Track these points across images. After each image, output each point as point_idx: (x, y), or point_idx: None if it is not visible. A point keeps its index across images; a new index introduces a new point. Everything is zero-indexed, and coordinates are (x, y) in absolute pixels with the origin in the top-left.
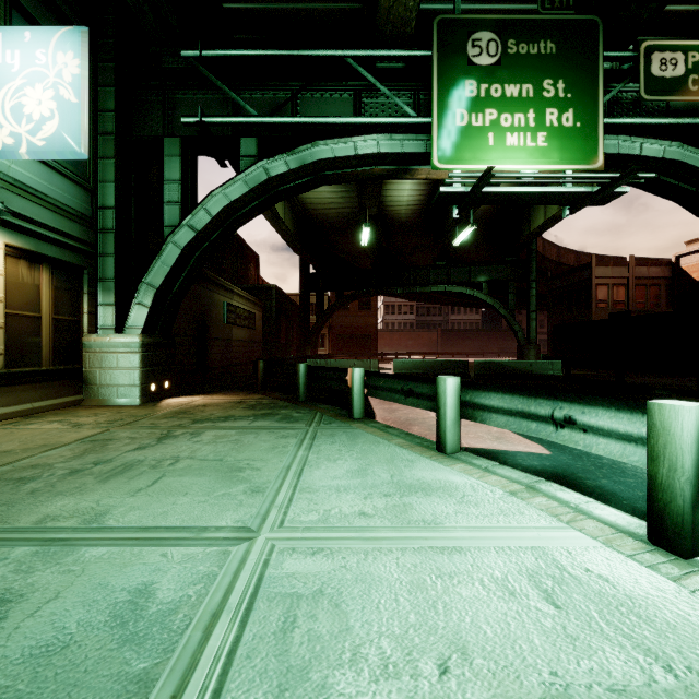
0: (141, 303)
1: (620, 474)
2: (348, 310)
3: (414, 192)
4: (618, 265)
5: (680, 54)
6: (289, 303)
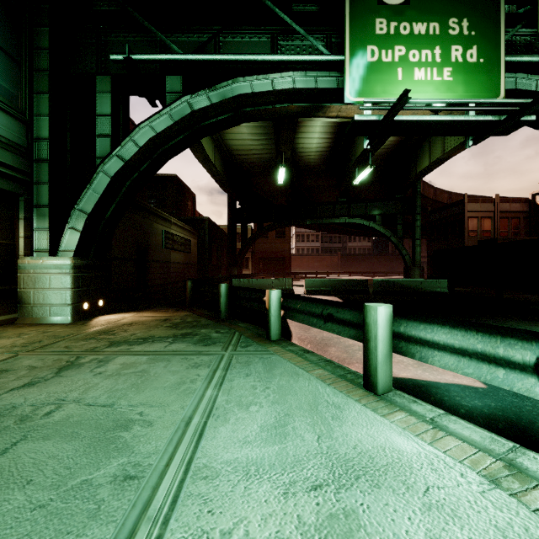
0: (73, 227)
1: None
2: (268, 238)
3: (321, 140)
4: (486, 202)
5: None
6: (220, 232)
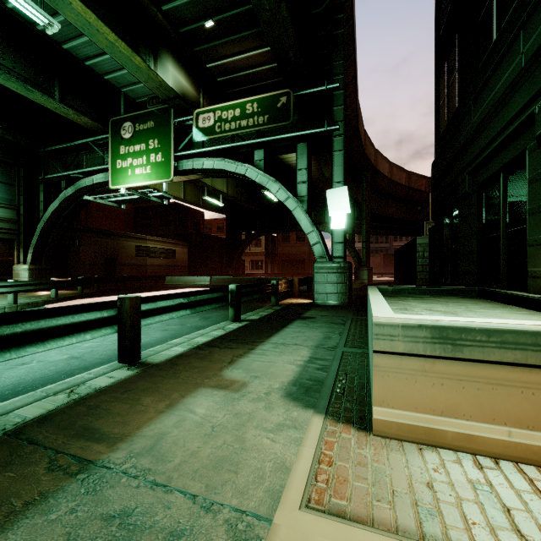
0: (31, 252)
1: None
2: (289, 242)
3: None
4: None
5: (212, 113)
6: (221, 241)
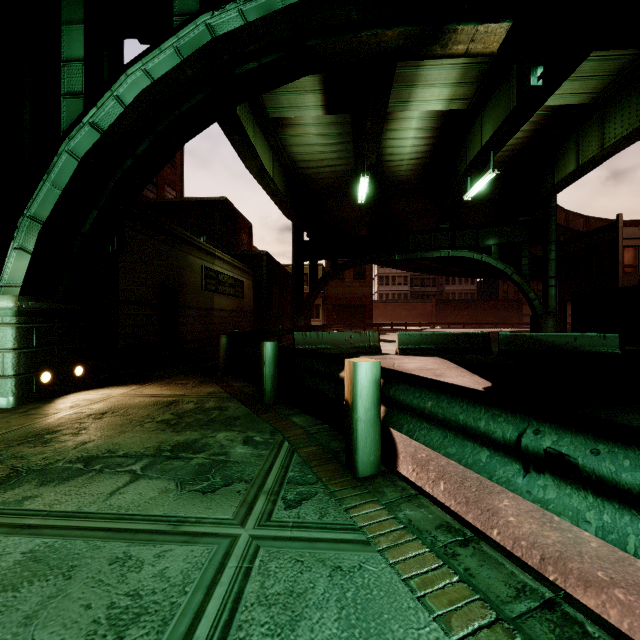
0: (22, 247)
1: None
2: (343, 281)
3: (418, 141)
4: None
5: None
6: (283, 272)
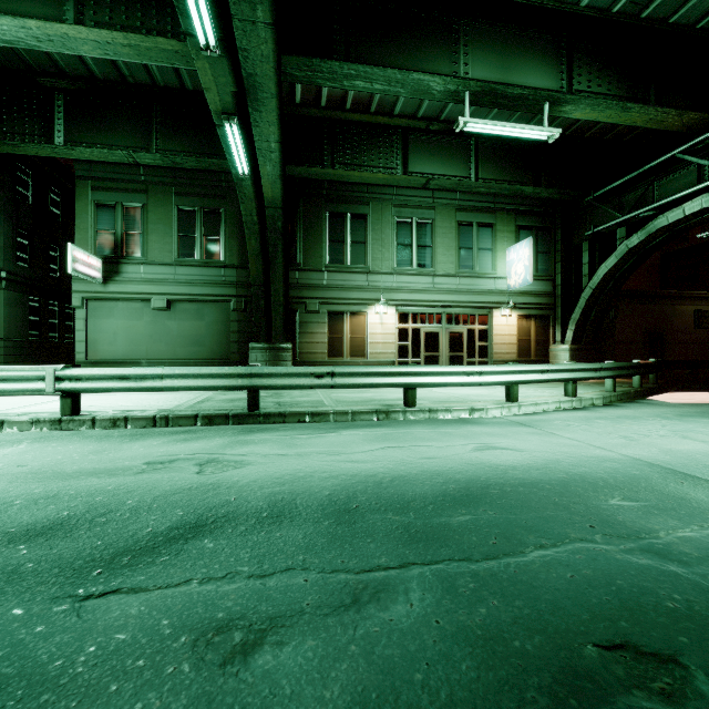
0: (571, 329)
1: (662, 406)
2: None
3: None
4: None
5: None
6: None
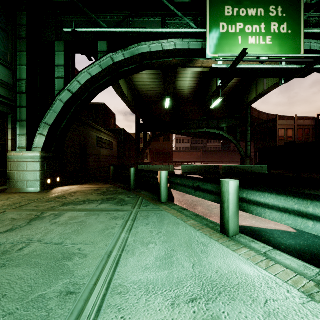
0: (41, 133)
1: None
2: (159, 141)
3: (191, 82)
4: (289, 119)
5: None
6: (130, 137)
